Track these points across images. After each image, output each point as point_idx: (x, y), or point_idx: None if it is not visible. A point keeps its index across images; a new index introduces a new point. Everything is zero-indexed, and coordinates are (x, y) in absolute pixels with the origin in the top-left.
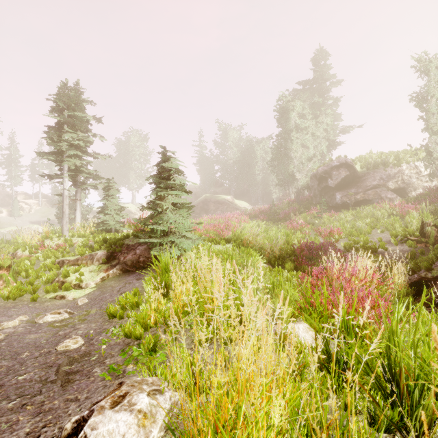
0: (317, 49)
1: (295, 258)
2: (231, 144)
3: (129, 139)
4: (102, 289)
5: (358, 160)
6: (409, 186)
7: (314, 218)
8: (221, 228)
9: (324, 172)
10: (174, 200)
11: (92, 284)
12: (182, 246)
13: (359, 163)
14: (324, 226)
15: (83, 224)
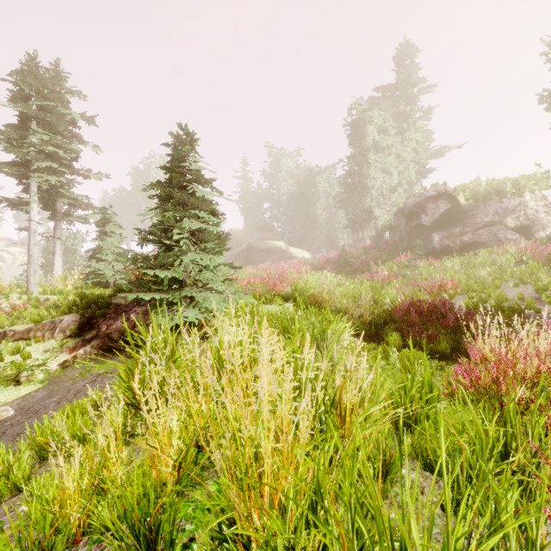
0: (401, 44)
1: (398, 325)
2: (285, 175)
3: (149, 168)
4: (52, 387)
5: (461, 190)
6: (536, 223)
7: (404, 268)
8: (273, 281)
9: (415, 205)
10: (192, 226)
11: (41, 375)
12: (207, 305)
13: (462, 194)
14: (420, 278)
15: (67, 276)
